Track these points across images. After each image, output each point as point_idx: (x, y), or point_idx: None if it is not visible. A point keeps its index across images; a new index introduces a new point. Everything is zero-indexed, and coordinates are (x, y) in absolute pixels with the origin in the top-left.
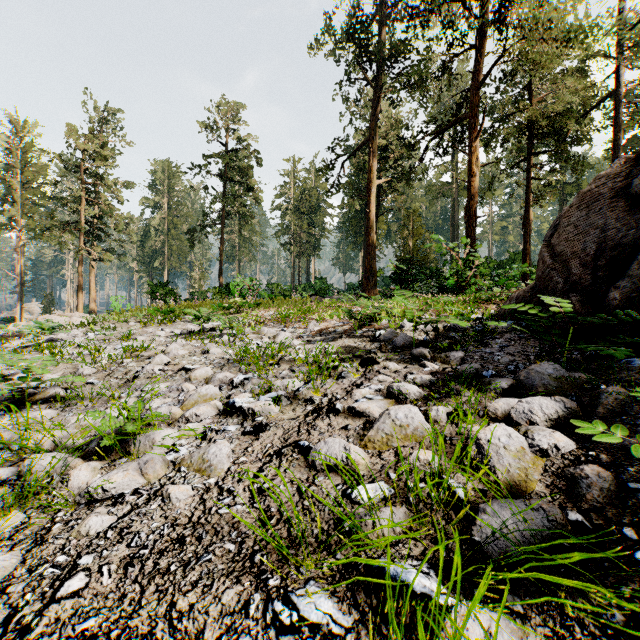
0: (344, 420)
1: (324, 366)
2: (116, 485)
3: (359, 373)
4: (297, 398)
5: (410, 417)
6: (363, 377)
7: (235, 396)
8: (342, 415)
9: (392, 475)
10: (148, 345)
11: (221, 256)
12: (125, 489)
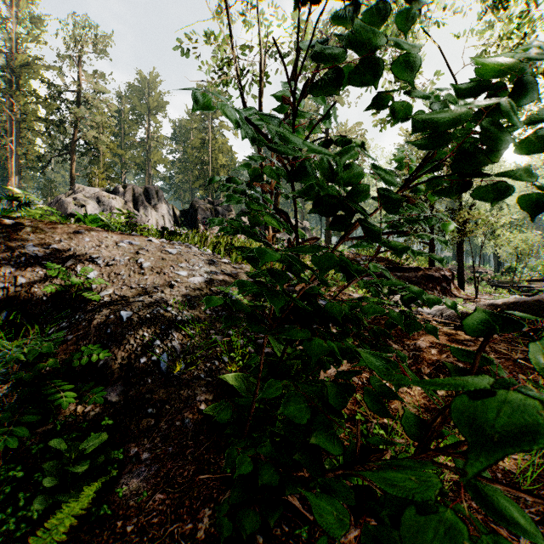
0: None
1: None
2: None
3: None
4: None
5: None
6: None
7: None
8: None
9: None
10: None
11: None
12: None
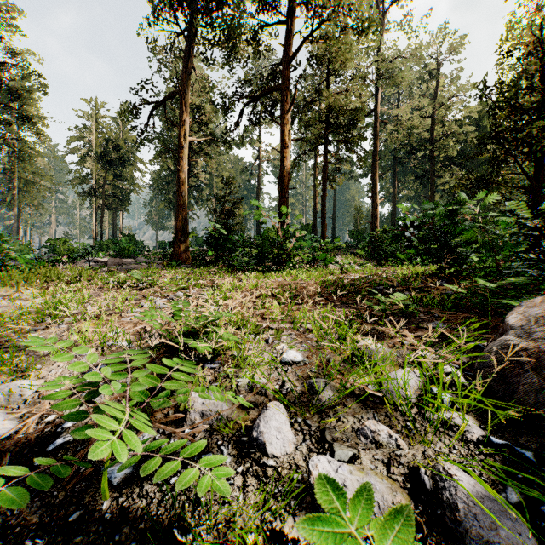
0: None
1: None
2: None
3: None
4: None
5: None
6: None
7: None
8: None
9: None
10: None
11: None
12: None
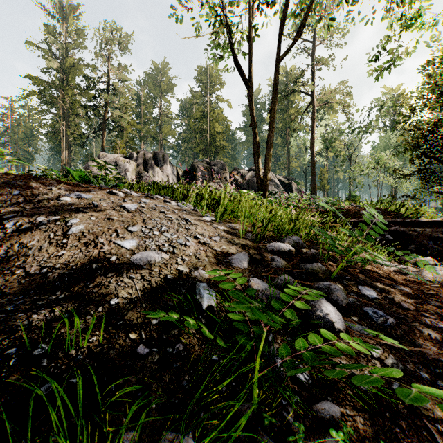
0: None
1: None
2: None
3: None
4: None
5: None
6: None
7: None
8: None
9: None
10: None
11: None
12: None
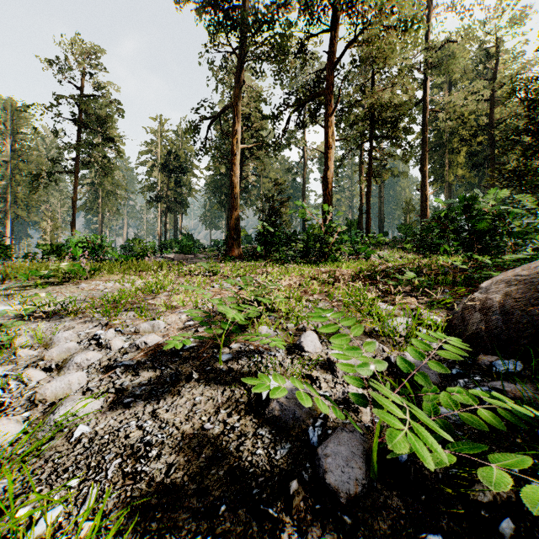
0: None
1: None
2: None
3: None
4: None
5: None
6: None
7: None
8: None
9: None
10: None
11: (74, 207)
12: None
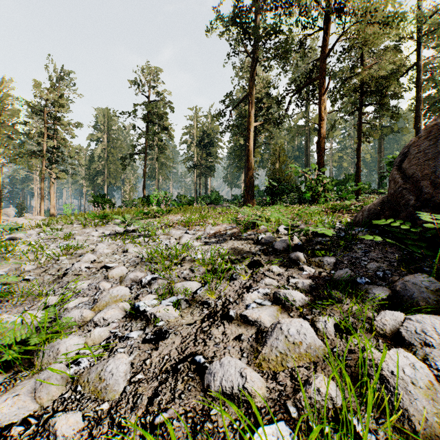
0: (237, 328)
1: (218, 268)
2: (2, 416)
3: (247, 275)
4: (195, 300)
5: (302, 333)
6: (251, 279)
7: (141, 298)
8: (235, 322)
9: (292, 411)
10: (81, 244)
11: (144, 176)
12: (12, 419)
